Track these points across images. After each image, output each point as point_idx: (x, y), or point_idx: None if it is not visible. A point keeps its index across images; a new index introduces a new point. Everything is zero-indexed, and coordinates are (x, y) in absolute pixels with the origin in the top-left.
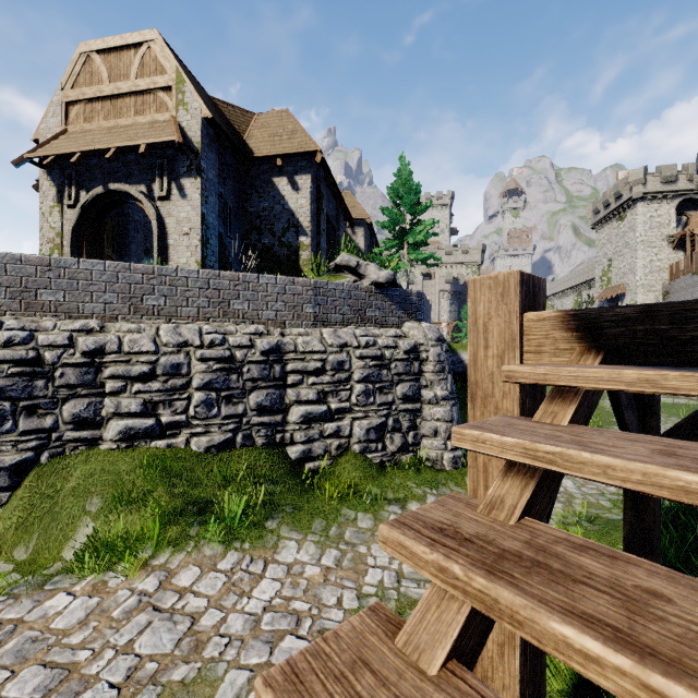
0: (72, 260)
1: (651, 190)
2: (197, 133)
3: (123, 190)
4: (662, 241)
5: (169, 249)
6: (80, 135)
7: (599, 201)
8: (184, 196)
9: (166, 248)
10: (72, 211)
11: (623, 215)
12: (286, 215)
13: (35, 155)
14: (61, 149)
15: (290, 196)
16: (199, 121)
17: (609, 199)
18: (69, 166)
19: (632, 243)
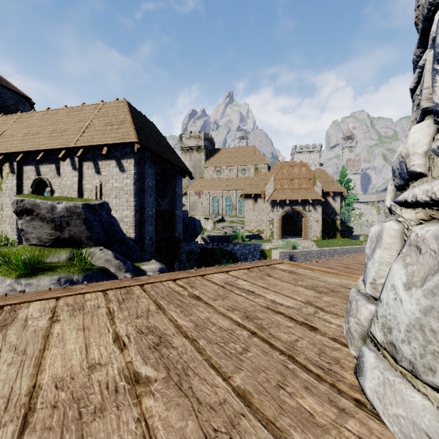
0: (349, 247)
1: None
2: (321, 193)
3: (297, 208)
4: None
5: (311, 225)
6: (282, 192)
7: None
8: (316, 211)
9: (309, 225)
10: (277, 212)
11: None
12: (331, 209)
13: (272, 199)
14: (281, 198)
15: (332, 203)
16: (321, 190)
17: None
18: (275, 199)
19: None
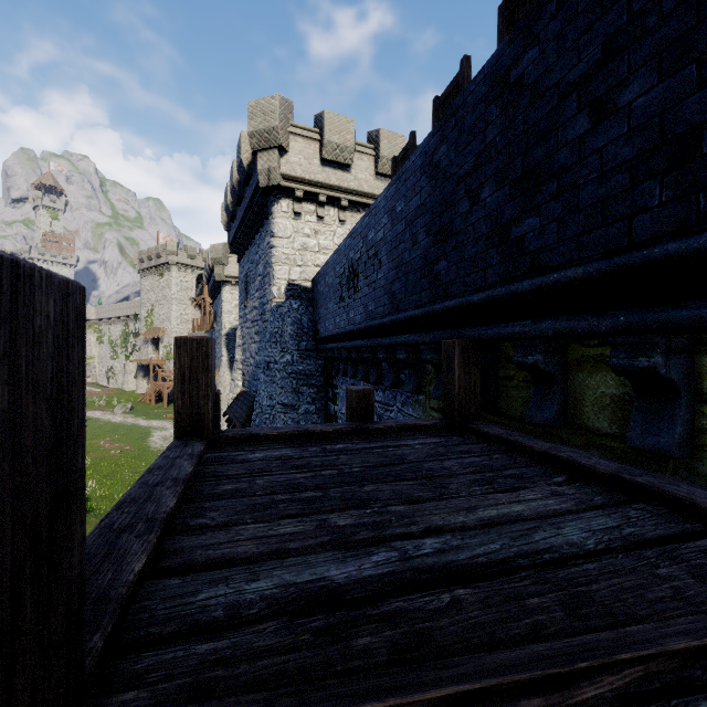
0: None
1: (182, 261)
2: None
3: None
4: (189, 301)
5: None
6: None
7: (145, 253)
8: None
9: None
10: None
11: (163, 273)
12: None
13: None
14: None
15: None
16: None
17: (152, 255)
18: None
19: (169, 298)
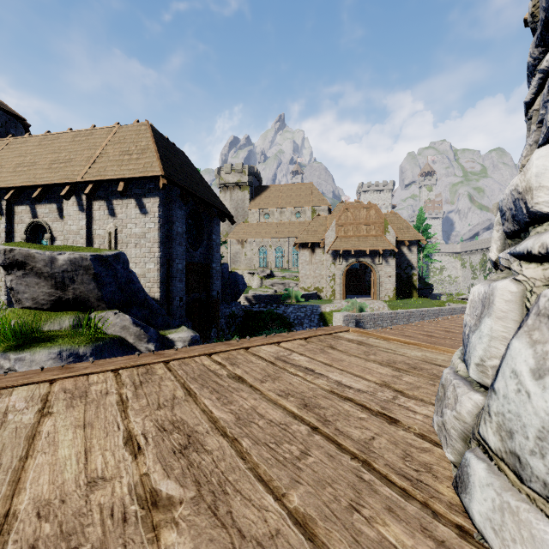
0: (429, 309)
1: None
2: (394, 242)
3: (364, 261)
4: None
5: (381, 282)
6: (345, 240)
7: None
8: (388, 264)
9: (380, 282)
10: (339, 266)
11: None
12: (406, 261)
13: (334, 249)
14: (345, 248)
15: (408, 254)
16: (394, 238)
17: None
18: (338, 249)
19: None
